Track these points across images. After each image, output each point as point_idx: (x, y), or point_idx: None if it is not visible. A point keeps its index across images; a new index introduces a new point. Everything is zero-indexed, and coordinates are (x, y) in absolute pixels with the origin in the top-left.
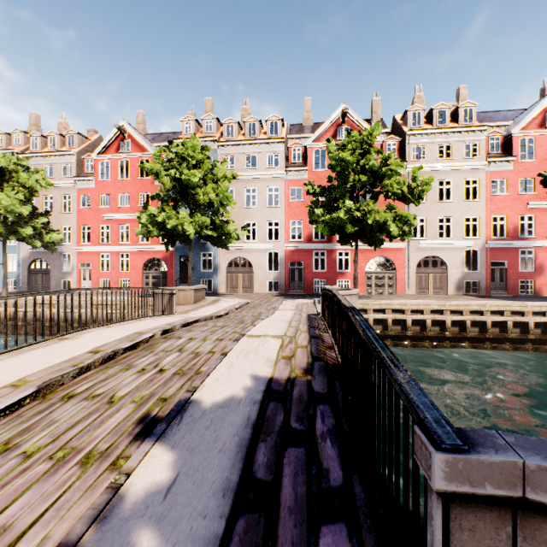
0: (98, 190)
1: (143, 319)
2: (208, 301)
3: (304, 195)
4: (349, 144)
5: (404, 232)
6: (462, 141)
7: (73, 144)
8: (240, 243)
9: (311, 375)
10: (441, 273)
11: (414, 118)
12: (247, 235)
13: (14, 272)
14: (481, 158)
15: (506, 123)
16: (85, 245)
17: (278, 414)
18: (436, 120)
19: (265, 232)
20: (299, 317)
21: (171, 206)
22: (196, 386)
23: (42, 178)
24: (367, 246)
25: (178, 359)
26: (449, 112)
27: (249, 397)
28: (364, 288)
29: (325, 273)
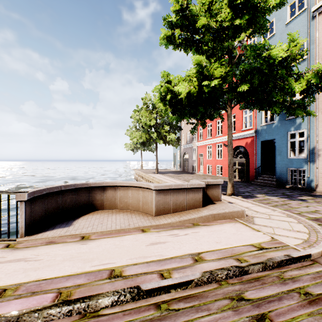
0: None
1: None
2: (189, 215)
3: None
4: None
5: None
6: None
7: None
8: None
9: None
10: None
11: None
12: None
13: (179, 160)
14: None
15: None
16: (200, 141)
17: None
18: None
19: None
20: None
21: None
22: None
23: None
24: None
25: None
26: None
27: None
28: None
29: None
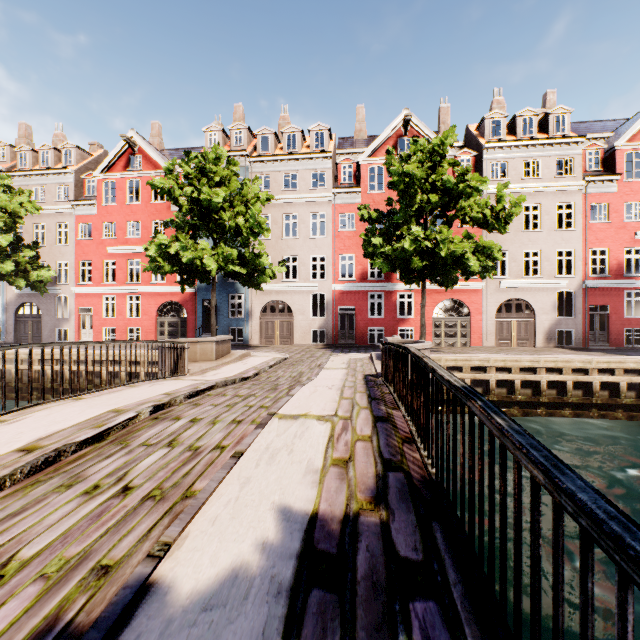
0: (101, 217)
1: (136, 384)
2: (235, 356)
3: (357, 223)
4: (414, 157)
5: (485, 267)
6: (554, 156)
7: (71, 160)
8: (277, 282)
9: (386, 508)
10: (527, 319)
11: (493, 127)
12: (286, 273)
13: None
14: (577, 177)
15: (606, 135)
16: (85, 285)
17: (327, 636)
18: (520, 129)
19: (308, 268)
20: (353, 380)
21: (188, 235)
22: (168, 542)
23: (28, 200)
24: (435, 286)
25: (162, 462)
26: (536, 120)
27: (270, 572)
28: (431, 338)
29: (382, 319)
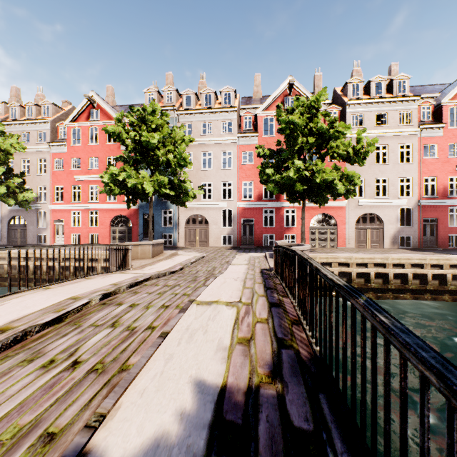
0: (70, 154)
1: (92, 277)
2: (166, 255)
3: (255, 158)
4: (296, 110)
5: (348, 190)
6: (397, 110)
7: (48, 113)
8: (197, 201)
9: (281, 381)
10: (378, 228)
11: (353, 89)
12: (204, 195)
13: None
14: (414, 125)
15: (434, 95)
16: (58, 204)
17: None
18: (373, 91)
19: (219, 191)
20: (253, 273)
21: (132, 167)
22: (103, 414)
23: (16, 142)
24: (312, 204)
25: (105, 340)
26: (384, 84)
27: (186, 441)
28: (309, 242)
29: (273, 228)
